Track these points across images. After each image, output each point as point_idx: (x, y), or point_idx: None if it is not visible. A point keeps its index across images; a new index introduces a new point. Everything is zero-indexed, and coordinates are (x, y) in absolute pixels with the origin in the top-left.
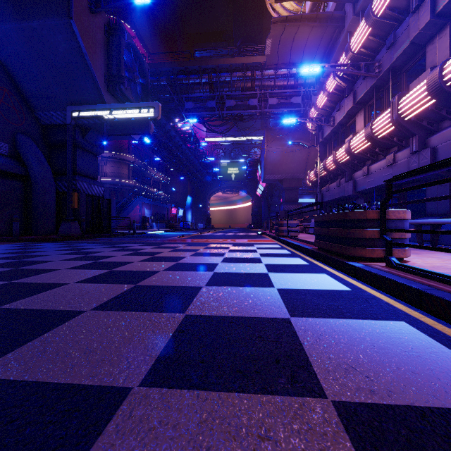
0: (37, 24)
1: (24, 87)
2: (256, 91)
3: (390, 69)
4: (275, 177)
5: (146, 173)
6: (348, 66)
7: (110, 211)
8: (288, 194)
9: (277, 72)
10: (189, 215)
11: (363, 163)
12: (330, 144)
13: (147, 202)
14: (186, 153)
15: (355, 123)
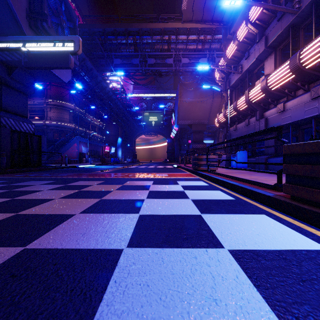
0: None
1: None
2: (172, 52)
3: (313, 1)
4: (186, 123)
5: (85, 119)
6: (269, 1)
7: (40, 146)
8: (196, 136)
9: (188, 37)
10: (119, 152)
11: (276, 101)
12: (235, 91)
13: (84, 141)
14: (116, 103)
15: (262, 69)
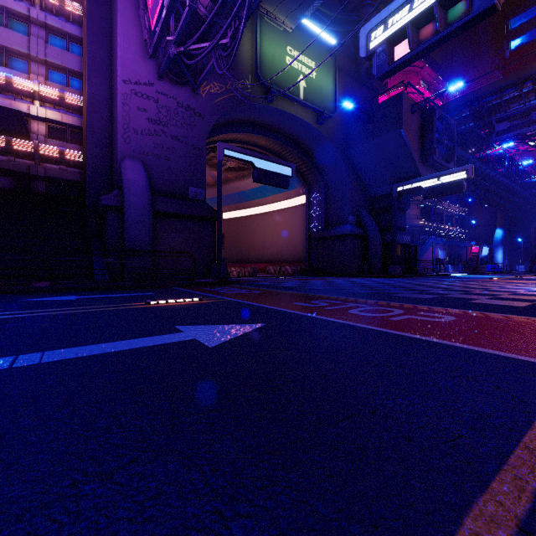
0: (378, 140)
1: (363, 177)
2: None
3: None
4: None
5: (435, 209)
6: None
7: (416, 255)
8: None
9: None
10: (498, 255)
11: None
12: None
13: (441, 243)
14: (495, 179)
15: None
